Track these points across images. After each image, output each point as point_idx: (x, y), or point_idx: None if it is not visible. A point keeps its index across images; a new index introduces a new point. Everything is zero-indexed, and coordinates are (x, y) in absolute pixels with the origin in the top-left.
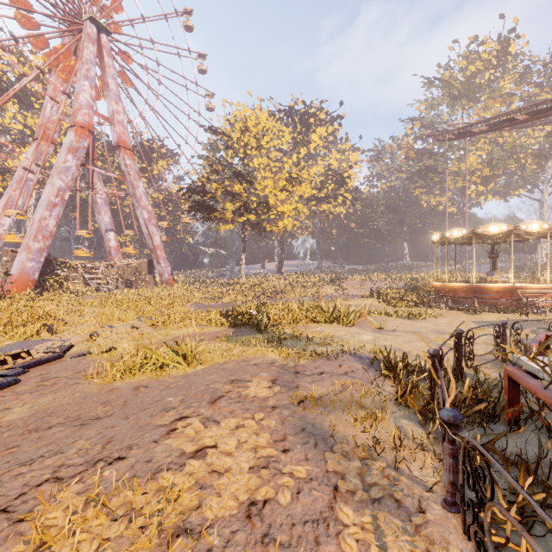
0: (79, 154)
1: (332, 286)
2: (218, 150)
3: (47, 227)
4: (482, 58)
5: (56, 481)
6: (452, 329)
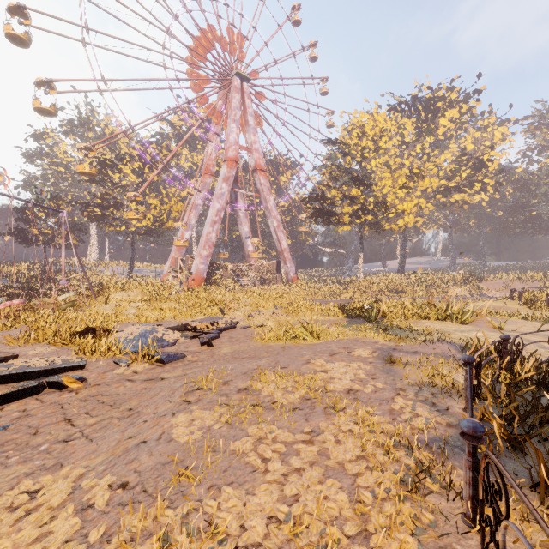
0: (230, 182)
1: (465, 286)
2: (336, 158)
3: (211, 239)
4: None
5: (260, 370)
6: None
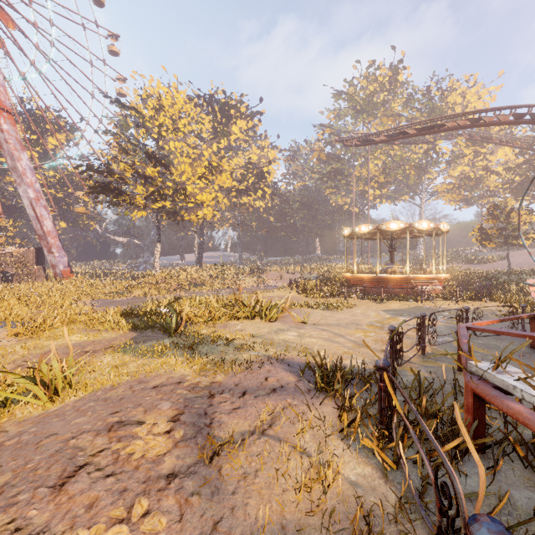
0: None
1: (252, 278)
2: (128, 127)
3: None
4: (378, 80)
5: None
6: (368, 319)
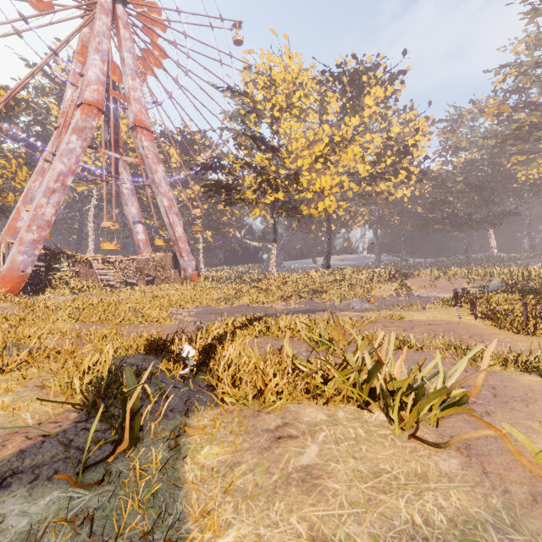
0: (86, 135)
1: (391, 284)
2: (240, 117)
3: (44, 215)
4: None
5: None
6: None
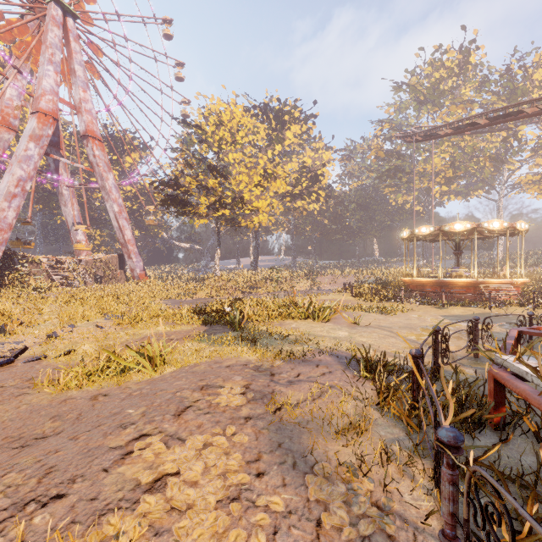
0: (42, 143)
1: (306, 281)
2: (192, 143)
3: (6, 219)
4: (446, 66)
5: None
6: (423, 323)
